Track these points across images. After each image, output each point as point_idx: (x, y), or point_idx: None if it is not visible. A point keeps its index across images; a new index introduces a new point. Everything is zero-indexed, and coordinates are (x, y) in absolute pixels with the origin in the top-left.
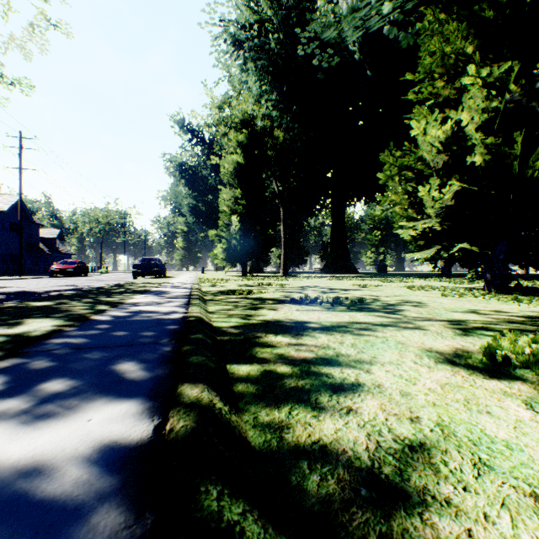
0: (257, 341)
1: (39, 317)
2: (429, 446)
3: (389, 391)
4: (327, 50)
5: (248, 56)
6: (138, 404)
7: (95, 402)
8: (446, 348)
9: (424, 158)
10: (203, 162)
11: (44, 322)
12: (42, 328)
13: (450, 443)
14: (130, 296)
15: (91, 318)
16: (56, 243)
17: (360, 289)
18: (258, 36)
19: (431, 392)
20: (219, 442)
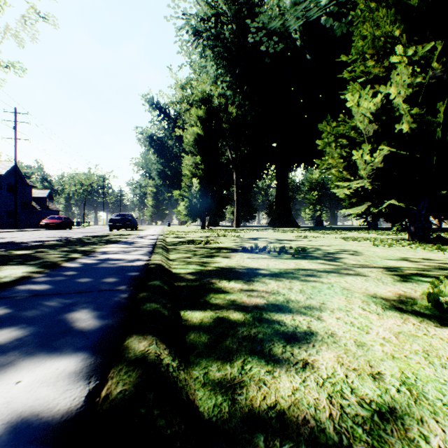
0: (211, 287)
1: (14, 264)
2: (400, 413)
3: (343, 340)
4: (273, 38)
5: (206, 44)
6: (78, 361)
7: (32, 358)
8: (390, 294)
9: (356, 127)
10: (169, 134)
11: (17, 268)
12: (12, 275)
13: (423, 409)
14: (102, 246)
15: (61, 265)
16: (46, 202)
17: (302, 240)
18: (215, 27)
19: (387, 343)
20: (160, 415)
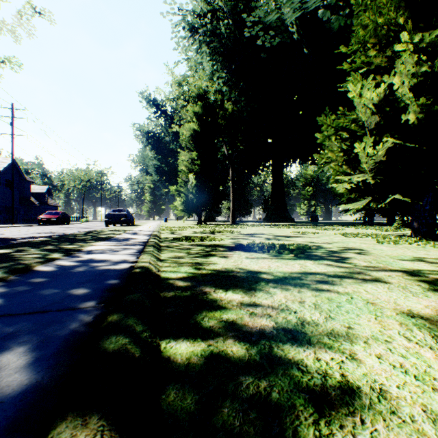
0: (204, 299)
1: None
2: None
3: (406, 409)
4: (269, 32)
5: (202, 40)
6: None
7: None
8: (429, 311)
9: (357, 120)
10: (166, 131)
11: None
12: None
13: None
14: (90, 243)
15: (33, 269)
16: (44, 197)
17: (301, 236)
18: (211, 23)
19: None
20: None
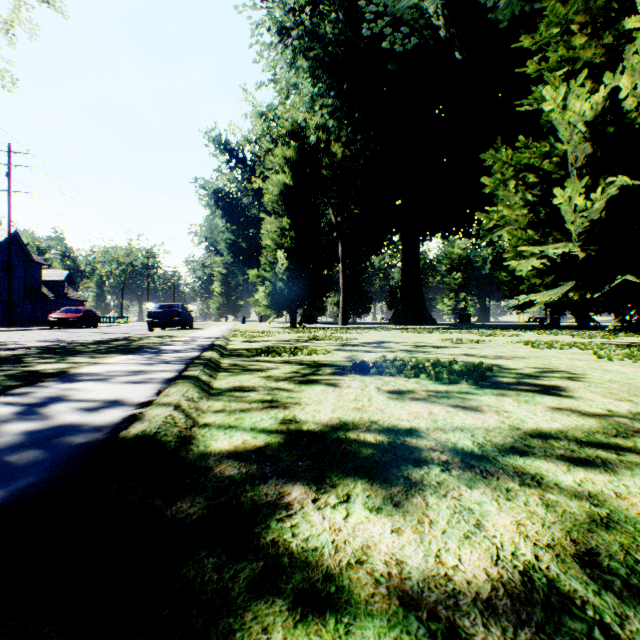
0: (285, 543)
1: None
2: None
3: None
4: (401, 29)
5: (297, 46)
6: None
7: None
8: None
9: (553, 154)
10: (243, 189)
11: None
12: None
13: None
14: (94, 360)
15: None
16: (63, 288)
17: (458, 346)
18: (311, 20)
19: None
20: None
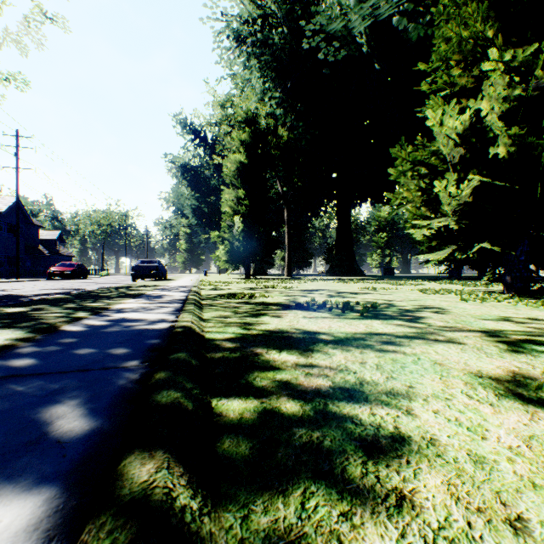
0: (256, 360)
1: None
2: None
3: (451, 453)
4: (333, 44)
5: (251, 52)
6: (38, 504)
7: None
8: (500, 371)
9: (438, 152)
10: (205, 163)
11: None
12: None
13: None
14: (118, 301)
15: (59, 329)
16: (55, 245)
17: (370, 292)
18: (262, 31)
19: (517, 457)
20: None
